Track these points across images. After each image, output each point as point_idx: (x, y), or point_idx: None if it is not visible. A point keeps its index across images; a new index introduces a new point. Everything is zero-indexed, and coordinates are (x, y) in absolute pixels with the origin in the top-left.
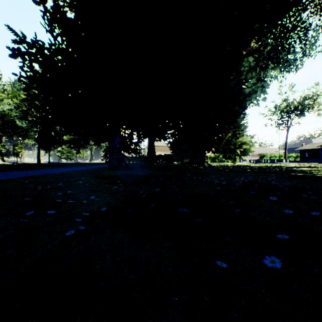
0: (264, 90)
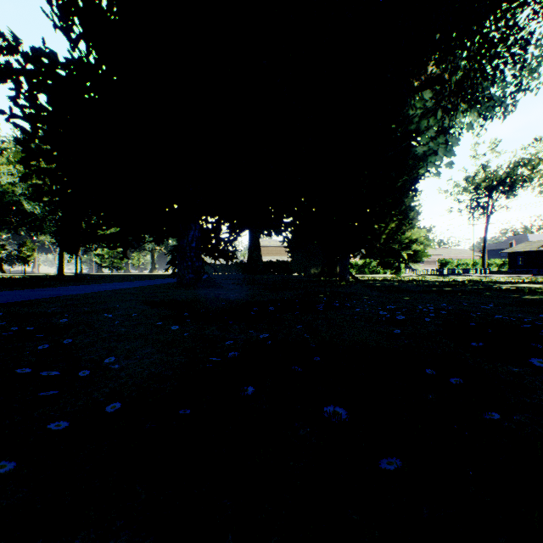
0: (450, 149)
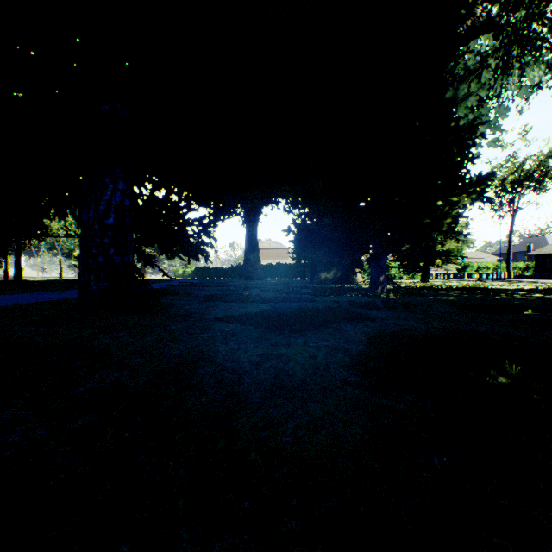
0: (496, 122)
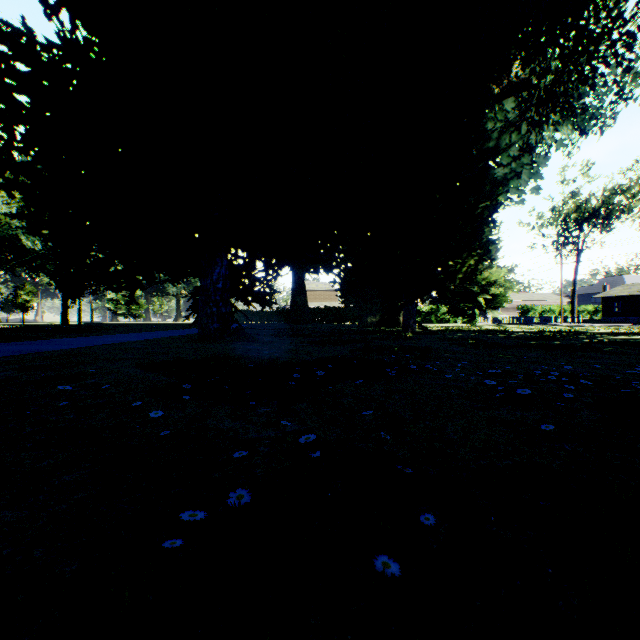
0: (537, 171)
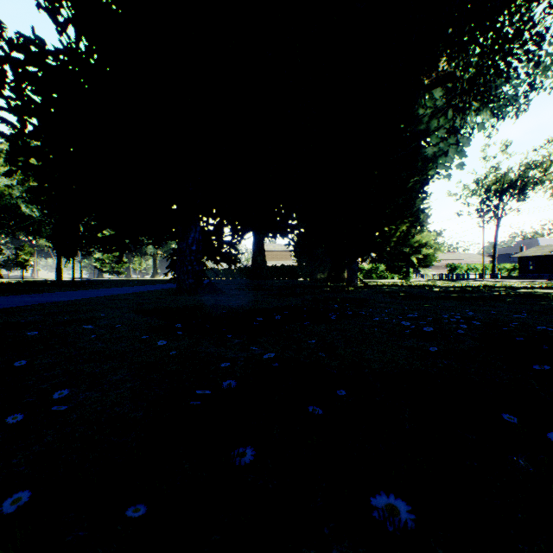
0: (461, 149)
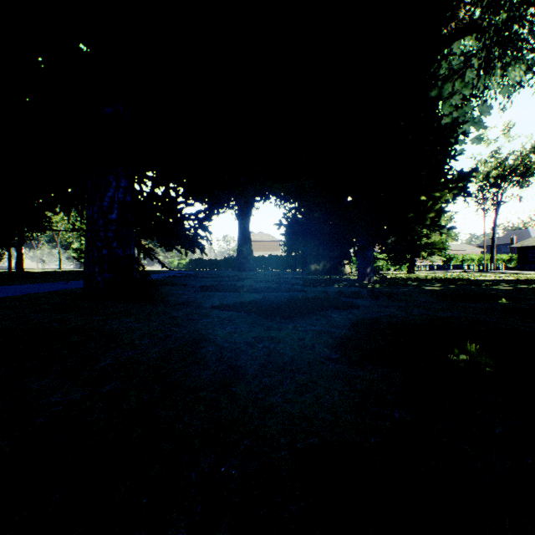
0: (479, 119)
